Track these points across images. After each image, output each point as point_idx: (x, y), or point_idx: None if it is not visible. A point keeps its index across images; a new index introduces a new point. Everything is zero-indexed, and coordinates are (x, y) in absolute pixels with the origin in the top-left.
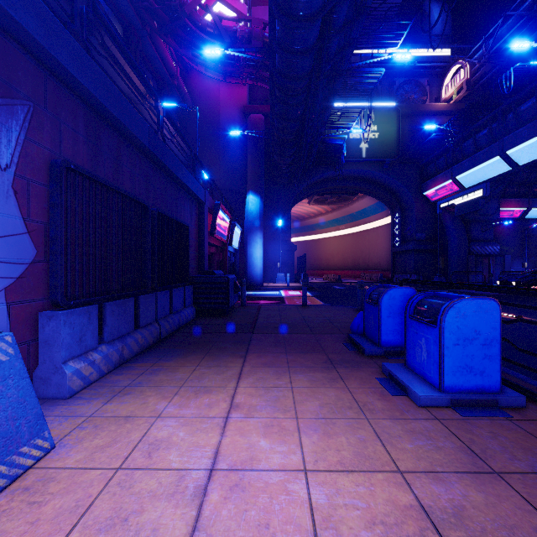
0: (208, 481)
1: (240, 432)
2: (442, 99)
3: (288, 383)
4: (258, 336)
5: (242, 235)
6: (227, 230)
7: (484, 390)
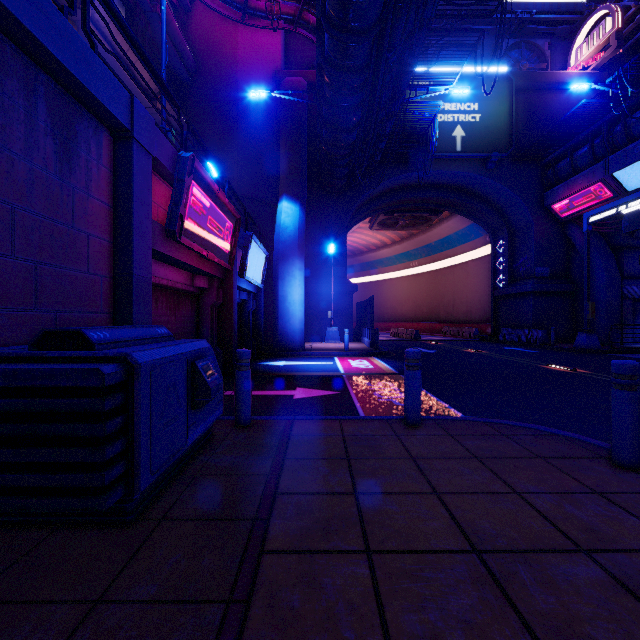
0: None
1: None
2: (571, 69)
3: None
4: None
5: (272, 266)
6: (230, 242)
7: None
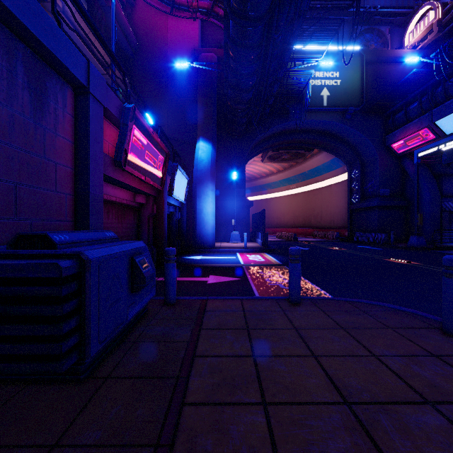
0: None
1: None
2: (405, 48)
3: None
4: None
5: (192, 188)
6: (162, 170)
7: None
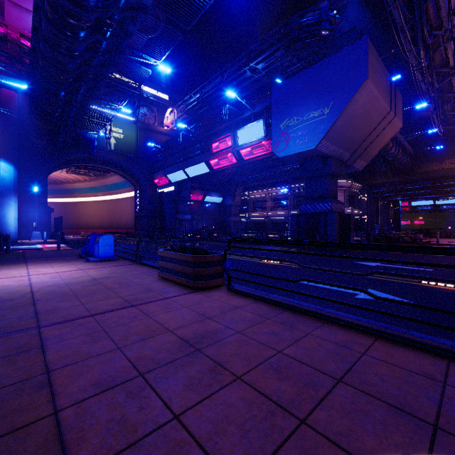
0: (28, 272)
1: (34, 269)
2: (165, 124)
3: (49, 264)
4: (30, 259)
5: None
6: None
7: (110, 257)
